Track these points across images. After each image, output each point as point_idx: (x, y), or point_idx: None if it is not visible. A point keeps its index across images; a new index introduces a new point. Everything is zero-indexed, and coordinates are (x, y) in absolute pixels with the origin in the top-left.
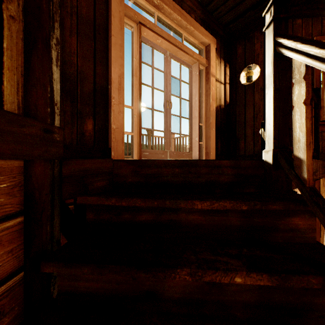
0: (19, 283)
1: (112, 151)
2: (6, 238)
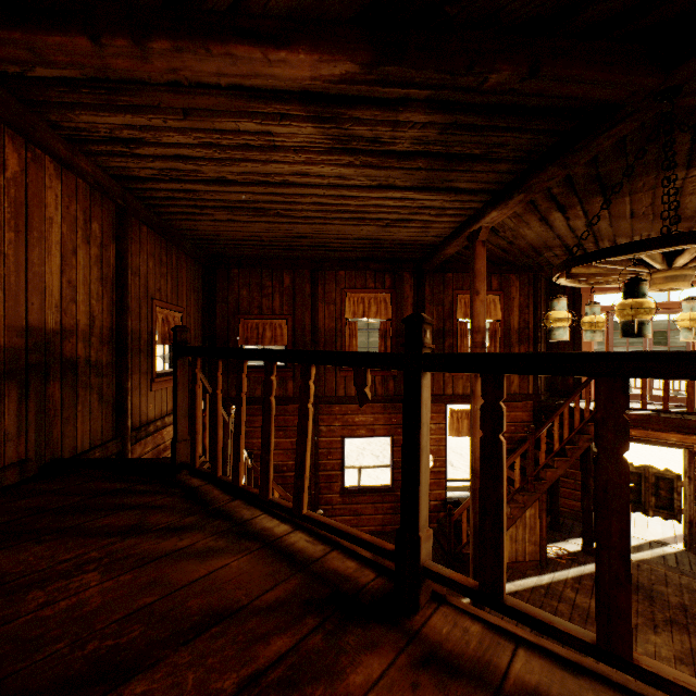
0: (532, 424)
1: (583, 394)
2: (529, 415)
